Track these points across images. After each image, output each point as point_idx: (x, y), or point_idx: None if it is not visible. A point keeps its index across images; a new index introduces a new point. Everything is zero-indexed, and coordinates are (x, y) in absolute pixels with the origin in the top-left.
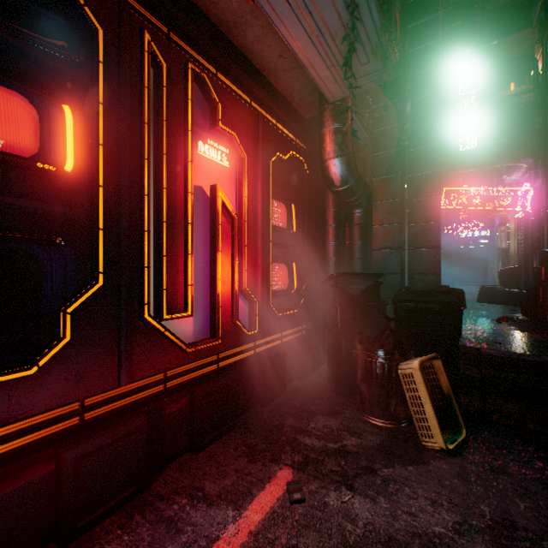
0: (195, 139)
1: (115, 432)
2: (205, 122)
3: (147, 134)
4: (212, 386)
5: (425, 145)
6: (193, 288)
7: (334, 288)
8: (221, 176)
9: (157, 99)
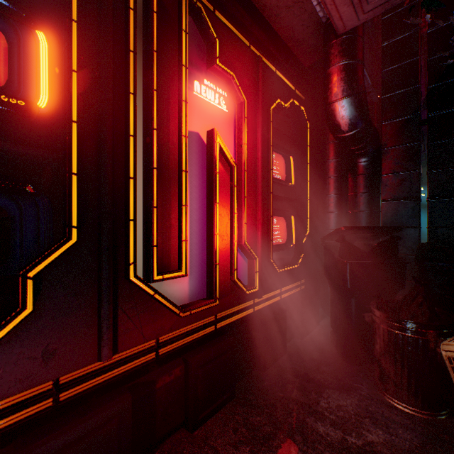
0: (191, 80)
1: (90, 422)
2: (202, 63)
3: (133, 64)
4: (209, 354)
5: (451, 77)
6: (187, 243)
7: (340, 243)
8: (218, 123)
9: (146, 28)
